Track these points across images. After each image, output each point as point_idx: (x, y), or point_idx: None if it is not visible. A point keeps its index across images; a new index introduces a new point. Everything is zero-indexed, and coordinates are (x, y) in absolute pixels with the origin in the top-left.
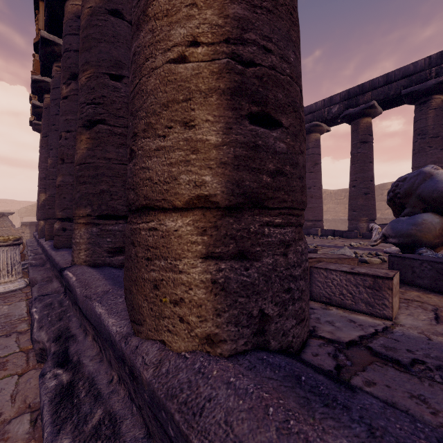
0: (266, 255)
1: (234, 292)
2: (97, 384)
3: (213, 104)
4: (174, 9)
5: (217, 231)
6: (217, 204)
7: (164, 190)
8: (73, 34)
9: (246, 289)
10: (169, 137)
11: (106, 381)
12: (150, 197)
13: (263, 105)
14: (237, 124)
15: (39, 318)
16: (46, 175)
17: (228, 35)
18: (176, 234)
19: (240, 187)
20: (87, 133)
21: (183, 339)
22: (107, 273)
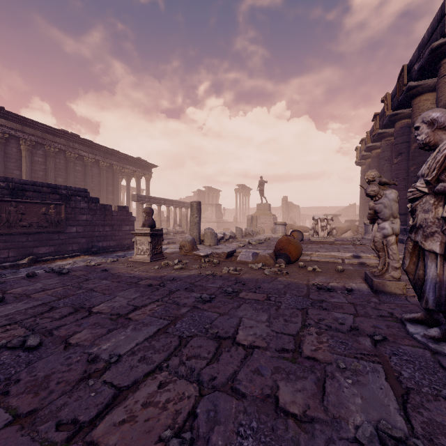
0: None
1: None
2: None
3: None
4: None
5: None
6: None
7: None
8: (399, 136)
9: None
10: None
11: None
12: None
13: None
14: None
15: (402, 237)
16: None
17: None
18: None
19: None
20: None
21: None
22: None
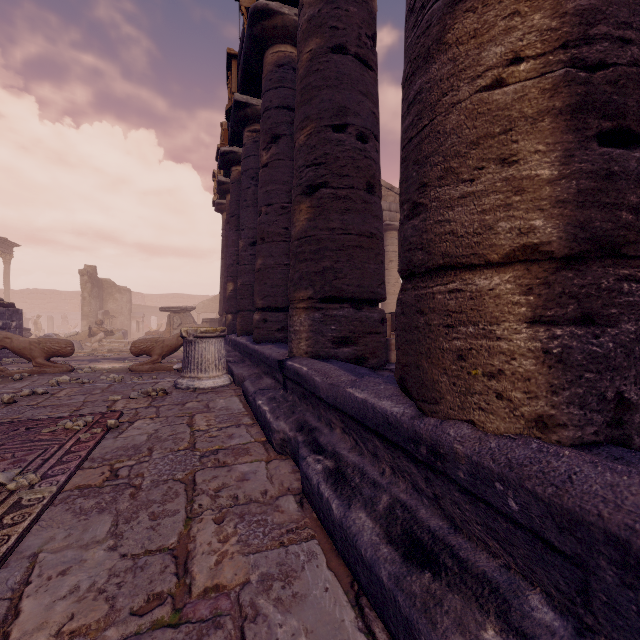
0: (626, 320)
1: (578, 365)
2: (367, 474)
3: (545, 129)
4: (485, 26)
5: (547, 289)
6: (550, 254)
7: (473, 243)
8: (273, 89)
9: (595, 362)
10: (479, 180)
11: (376, 473)
12: (452, 254)
13: (619, 118)
14: (580, 149)
15: (270, 409)
16: (233, 261)
17: (565, 38)
18: (491, 294)
19: (586, 231)
20: (307, 201)
21: (503, 419)
22: (339, 365)
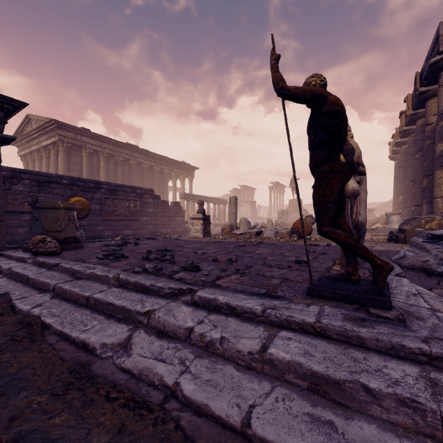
0: None
1: None
2: None
3: None
4: (438, 173)
5: None
6: None
7: (436, 196)
8: (420, 134)
9: None
10: (437, 189)
11: None
12: (435, 197)
13: None
14: None
15: None
16: (402, 187)
17: None
18: (438, 201)
19: None
20: (426, 179)
21: (439, 213)
22: None
